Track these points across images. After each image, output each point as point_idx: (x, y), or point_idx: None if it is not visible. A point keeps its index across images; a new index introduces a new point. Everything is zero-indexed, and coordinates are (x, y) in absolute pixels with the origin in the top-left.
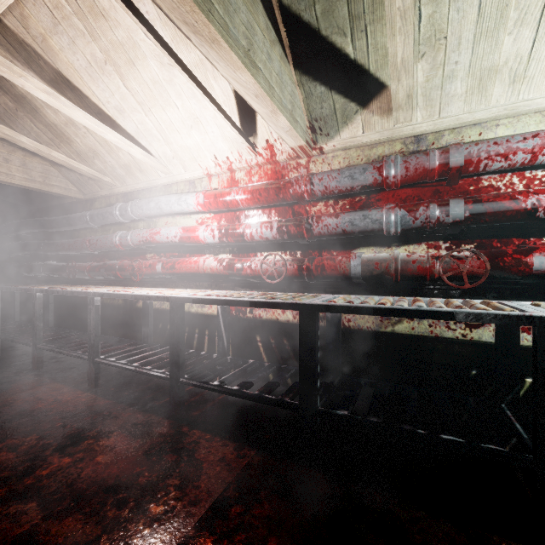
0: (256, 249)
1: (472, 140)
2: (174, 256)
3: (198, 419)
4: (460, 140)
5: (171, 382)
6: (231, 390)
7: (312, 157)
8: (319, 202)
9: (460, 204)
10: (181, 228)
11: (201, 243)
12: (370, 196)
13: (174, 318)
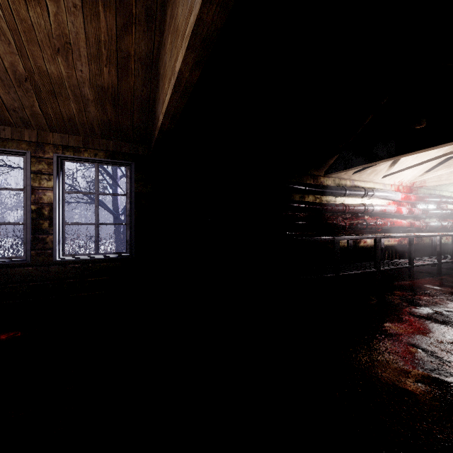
0: (405, 218)
1: (441, 194)
2: (378, 218)
3: (444, 273)
4: (439, 193)
5: (439, 264)
6: (452, 261)
7: (418, 188)
8: (419, 203)
9: (449, 211)
10: (395, 207)
11: (400, 214)
12: (428, 204)
13: (440, 242)
